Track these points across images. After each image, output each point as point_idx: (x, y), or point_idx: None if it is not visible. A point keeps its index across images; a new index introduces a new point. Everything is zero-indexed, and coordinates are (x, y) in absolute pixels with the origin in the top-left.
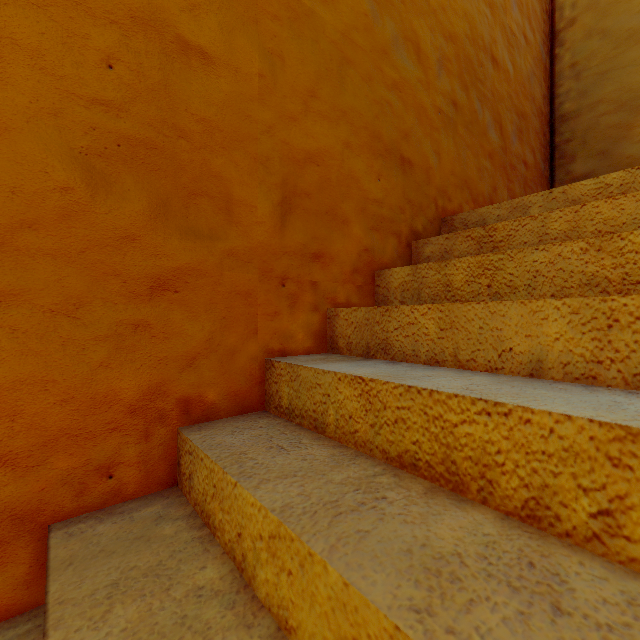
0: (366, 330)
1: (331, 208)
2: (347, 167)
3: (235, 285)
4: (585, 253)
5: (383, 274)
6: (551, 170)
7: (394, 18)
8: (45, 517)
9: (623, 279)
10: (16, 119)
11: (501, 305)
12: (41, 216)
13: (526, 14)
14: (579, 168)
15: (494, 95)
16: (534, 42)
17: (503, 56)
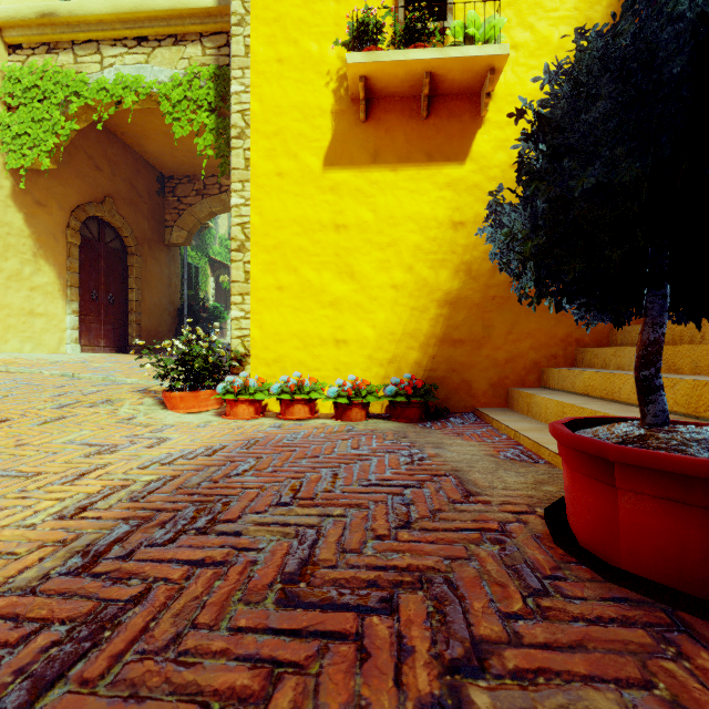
0: None
1: None
2: None
3: None
4: None
5: None
6: None
7: None
8: (540, 365)
9: None
10: None
11: None
12: None
13: None
14: None
15: None
16: None
17: None
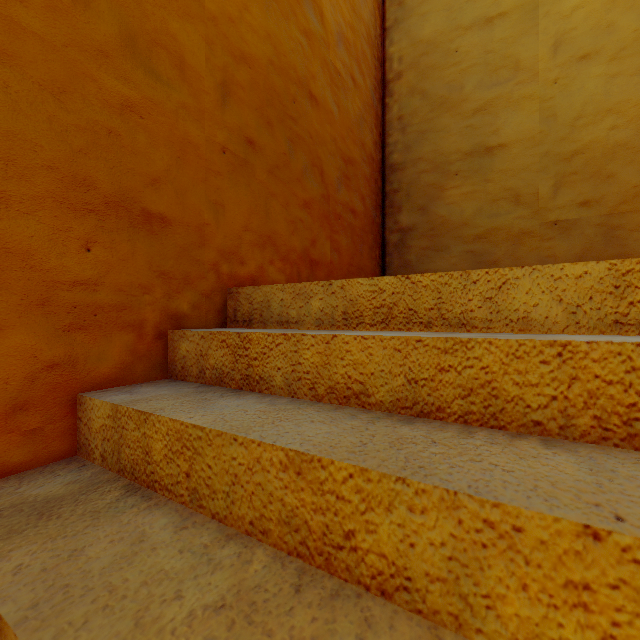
0: None
1: None
2: None
3: None
4: (285, 471)
5: (85, 403)
6: (383, 217)
7: (127, 7)
8: None
9: (324, 533)
10: None
11: None
12: None
13: (355, 55)
14: (405, 220)
15: (313, 136)
16: (364, 86)
17: (325, 94)
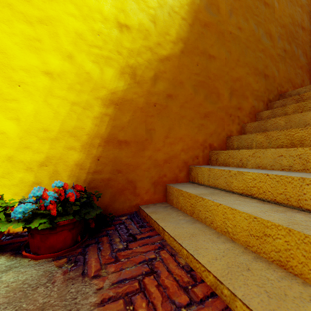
0: (258, 128)
1: (243, 94)
2: (247, 80)
3: (220, 116)
4: None
5: (259, 114)
6: None
7: (262, 28)
8: (188, 164)
9: None
10: (184, 80)
11: (305, 113)
12: (187, 100)
13: None
14: None
15: (303, 42)
16: None
17: (307, 25)
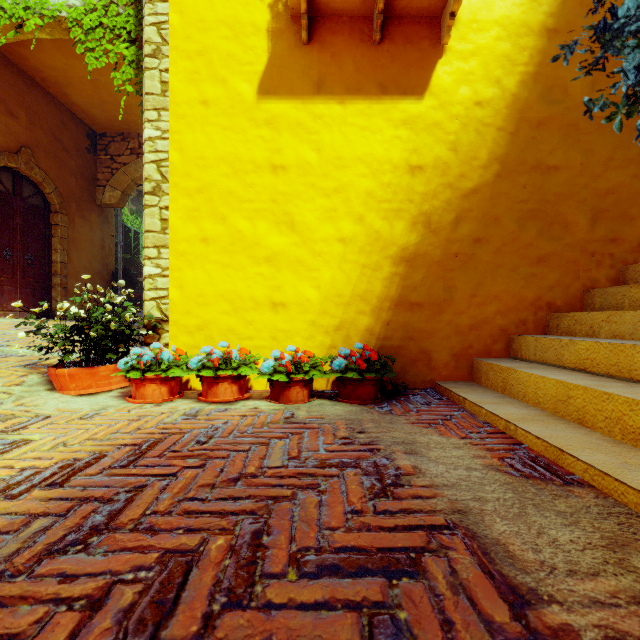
0: None
1: (622, 214)
2: (634, 188)
3: (568, 258)
4: None
5: None
6: None
7: None
8: (508, 332)
9: None
10: (502, 215)
11: None
12: (507, 242)
13: None
14: None
15: None
16: None
17: None
